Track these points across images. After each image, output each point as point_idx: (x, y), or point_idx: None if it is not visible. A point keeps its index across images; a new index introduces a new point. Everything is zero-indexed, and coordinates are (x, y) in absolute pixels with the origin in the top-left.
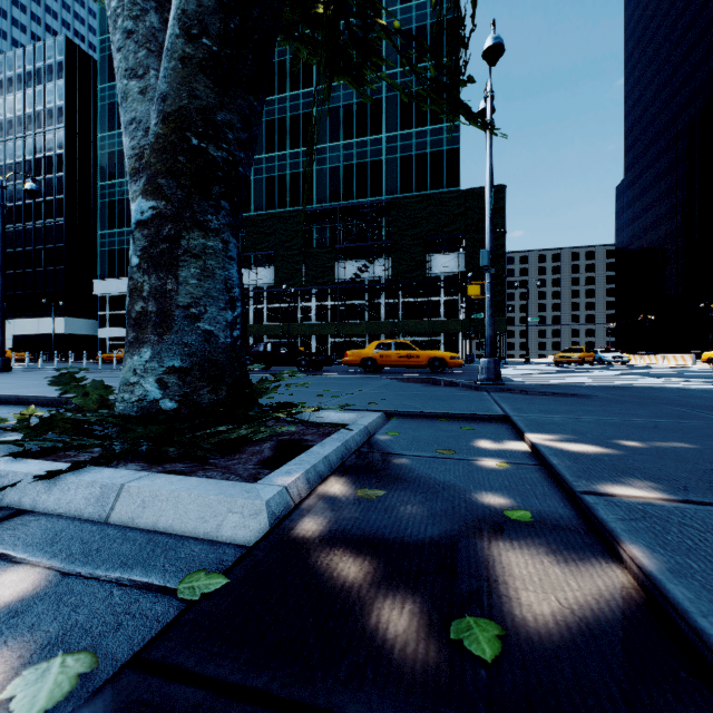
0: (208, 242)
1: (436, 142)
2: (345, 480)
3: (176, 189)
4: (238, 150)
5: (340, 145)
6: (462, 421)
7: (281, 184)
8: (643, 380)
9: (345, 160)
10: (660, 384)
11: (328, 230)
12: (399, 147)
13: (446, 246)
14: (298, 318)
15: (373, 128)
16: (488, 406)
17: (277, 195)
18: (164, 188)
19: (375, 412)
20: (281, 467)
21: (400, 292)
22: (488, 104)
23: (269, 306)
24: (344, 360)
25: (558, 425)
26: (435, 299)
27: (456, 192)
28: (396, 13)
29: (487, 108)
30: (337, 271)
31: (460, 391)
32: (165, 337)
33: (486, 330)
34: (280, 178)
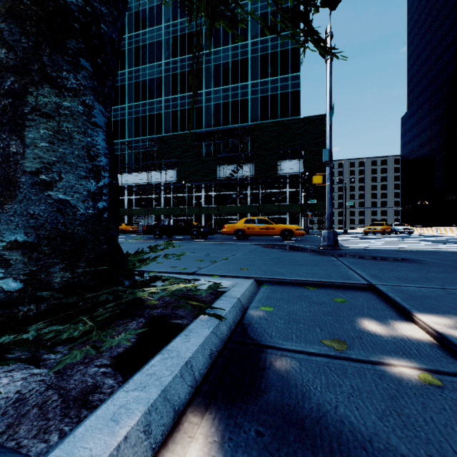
0: (64, 101)
1: (284, 86)
2: (208, 428)
3: (20, 36)
4: (99, 2)
5: (220, 89)
6: (329, 290)
7: (182, 115)
8: (437, 245)
9: (224, 99)
10: (454, 249)
11: (212, 145)
12: (259, 90)
13: (290, 155)
14: (192, 203)
15: (242, 78)
16: (345, 272)
17: (179, 122)
18: (4, 33)
19: (247, 279)
20: (112, 397)
21: (260, 186)
22: (328, 41)
23: (174, 196)
24: (223, 231)
25: (435, 298)
26: (283, 190)
27: (297, 119)
28: (257, 2)
29: (327, 45)
30: (218, 172)
31: (313, 256)
32: (5, 206)
33: (326, 209)
34: (181, 111)
